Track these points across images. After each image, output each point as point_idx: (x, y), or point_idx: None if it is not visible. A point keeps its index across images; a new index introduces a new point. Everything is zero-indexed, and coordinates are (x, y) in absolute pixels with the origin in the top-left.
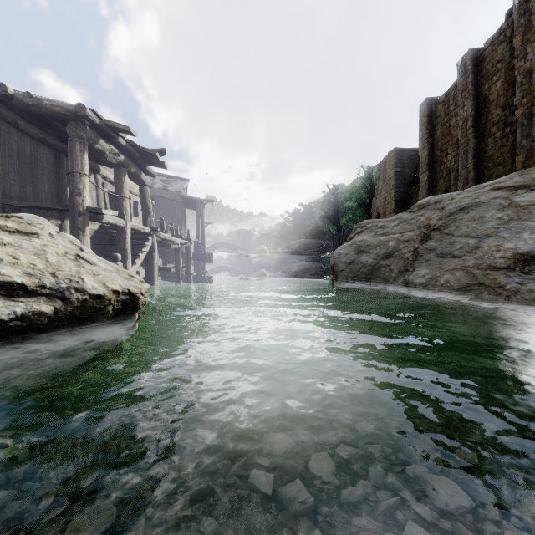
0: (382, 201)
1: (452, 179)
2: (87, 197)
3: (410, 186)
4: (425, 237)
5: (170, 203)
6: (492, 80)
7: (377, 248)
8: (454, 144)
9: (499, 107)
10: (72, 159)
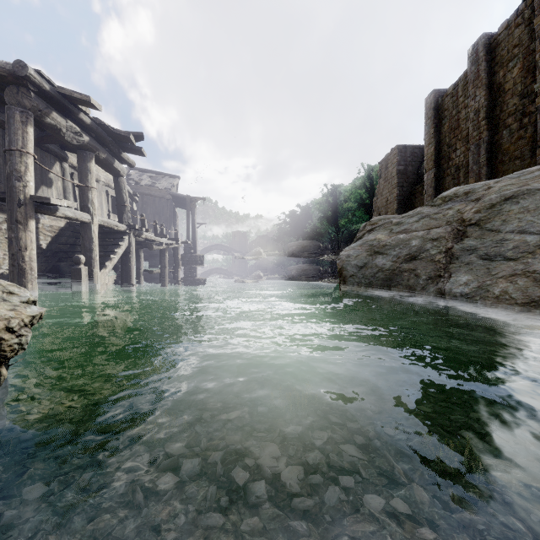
0: (384, 200)
1: (461, 176)
2: (31, 183)
3: (413, 185)
4: (460, 235)
5: (159, 201)
6: (508, 67)
7: (396, 248)
8: (463, 138)
9: (516, 96)
10: (9, 132)
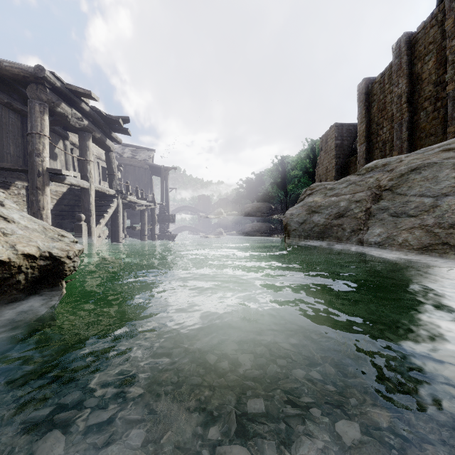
0: (324, 169)
1: (387, 149)
2: (47, 158)
3: (348, 156)
4: (377, 197)
5: (138, 170)
6: (425, 60)
7: (328, 208)
8: (389, 118)
9: (431, 84)
10: (31, 120)
